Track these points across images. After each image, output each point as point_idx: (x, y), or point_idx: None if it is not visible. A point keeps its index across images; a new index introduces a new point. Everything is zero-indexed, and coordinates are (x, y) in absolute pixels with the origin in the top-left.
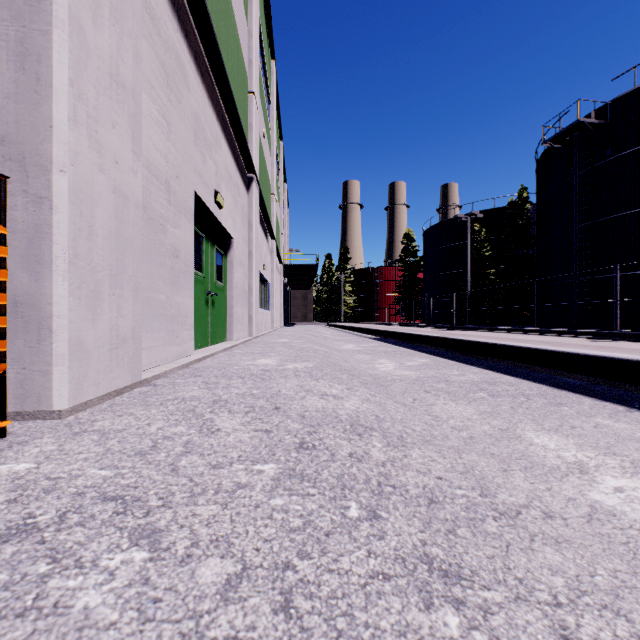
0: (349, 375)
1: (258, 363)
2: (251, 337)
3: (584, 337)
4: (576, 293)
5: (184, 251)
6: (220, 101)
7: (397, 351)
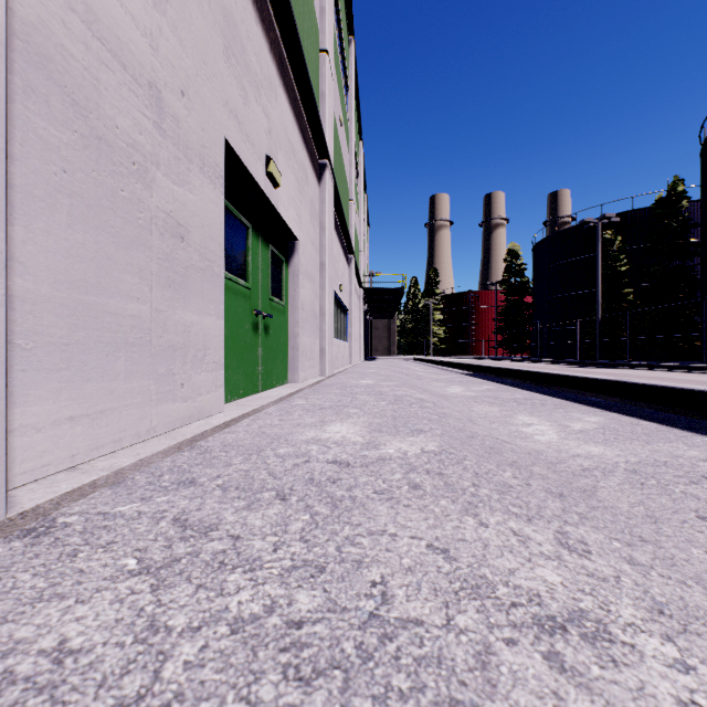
0: (512, 468)
1: (327, 436)
2: (323, 376)
3: None
4: None
5: (200, 232)
6: (275, 29)
7: (532, 399)
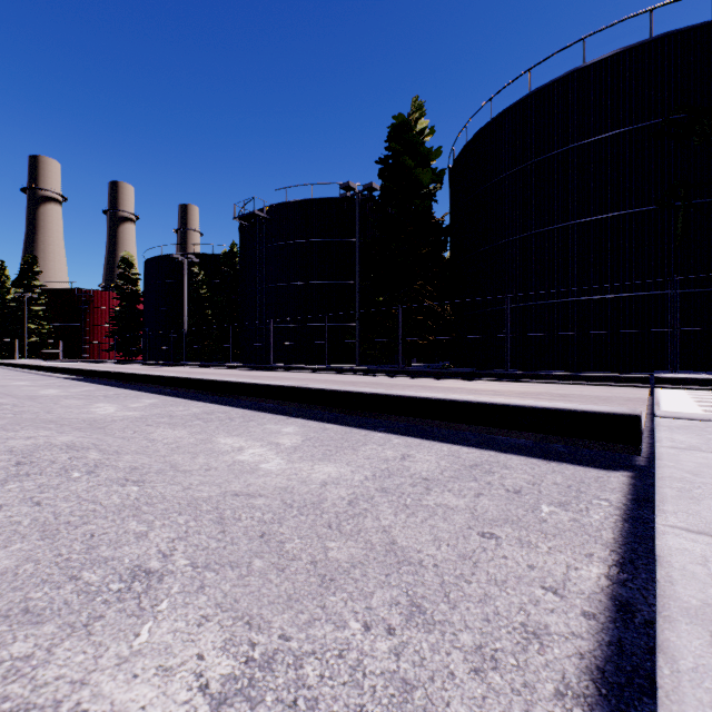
0: (6, 395)
1: None
2: None
3: (242, 369)
4: (257, 337)
5: None
6: None
7: (74, 385)
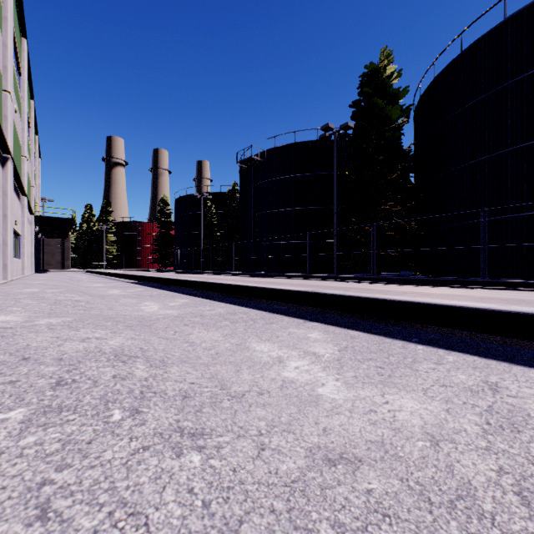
0: (85, 293)
1: (27, 290)
2: (7, 280)
3: (244, 276)
4: (253, 252)
5: None
6: None
7: (130, 286)
